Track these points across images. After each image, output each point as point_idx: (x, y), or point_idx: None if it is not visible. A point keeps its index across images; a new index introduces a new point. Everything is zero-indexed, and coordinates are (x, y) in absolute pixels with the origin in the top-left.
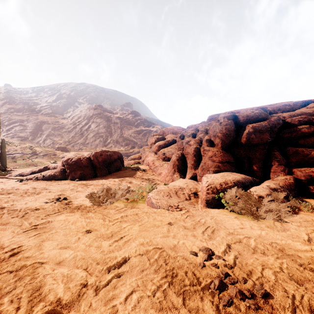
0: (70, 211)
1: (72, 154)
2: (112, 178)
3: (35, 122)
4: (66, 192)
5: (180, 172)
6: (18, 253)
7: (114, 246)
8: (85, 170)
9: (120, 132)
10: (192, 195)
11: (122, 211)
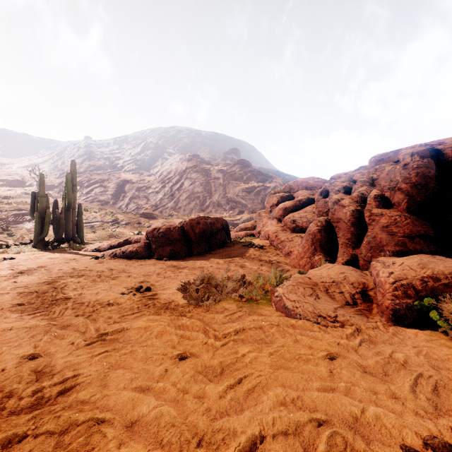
0: (154, 311)
1: (160, 222)
2: (214, 258)
3: (117, 182)
4: (151, 278)
5: (325, 252)
6: (71, 389)
7: (228, 398)
8: (176, 245)
9: (223, 190)
10: (357, 295)
11: (235, 318)
